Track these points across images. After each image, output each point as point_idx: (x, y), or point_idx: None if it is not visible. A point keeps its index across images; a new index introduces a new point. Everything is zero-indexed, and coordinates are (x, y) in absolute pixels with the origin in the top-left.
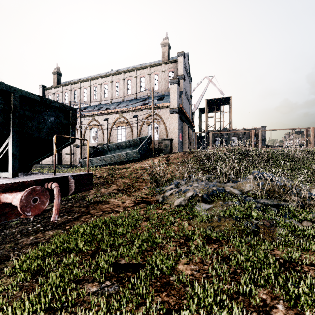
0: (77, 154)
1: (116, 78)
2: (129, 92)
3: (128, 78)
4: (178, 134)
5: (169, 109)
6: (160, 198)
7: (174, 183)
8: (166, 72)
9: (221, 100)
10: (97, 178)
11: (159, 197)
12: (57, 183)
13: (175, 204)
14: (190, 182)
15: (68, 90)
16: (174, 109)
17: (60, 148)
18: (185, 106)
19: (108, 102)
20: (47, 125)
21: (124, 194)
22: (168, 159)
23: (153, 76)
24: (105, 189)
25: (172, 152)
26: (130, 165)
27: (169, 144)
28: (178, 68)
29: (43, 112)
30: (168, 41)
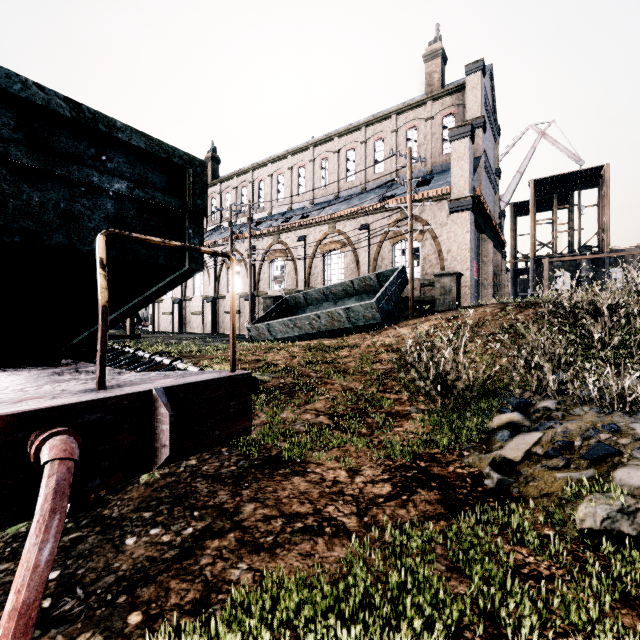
0: (245, 314)
1: (323, 152)
2: (349, 178)
3: (348, 147)
4: (472, 261)
5: (446, 201)
6: (486, 468)
7: (514, 405)
8: (437, 119)
9: (574, 176)
10: (278, 373)
11: (477, 460)
12: (78, 437)
13: (583, 526)
14: (579, 407)
15: (231, 188)
16: (462, 200)
17: (159, 291)
18: (485, 194)
19: (305, 203)
20: (103, 207)
21: (350, 432)
22: (458, 325)
23: (405, 132)
24: (296, 408)
25: (460, 306)
26: (358, 339)
27: (451, 286)
28: (469, 102)
29: (86, 163)
30: (440, 44)
